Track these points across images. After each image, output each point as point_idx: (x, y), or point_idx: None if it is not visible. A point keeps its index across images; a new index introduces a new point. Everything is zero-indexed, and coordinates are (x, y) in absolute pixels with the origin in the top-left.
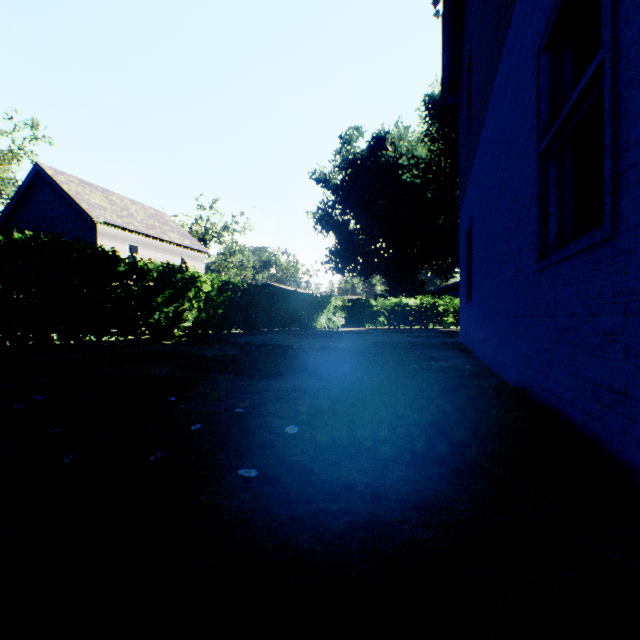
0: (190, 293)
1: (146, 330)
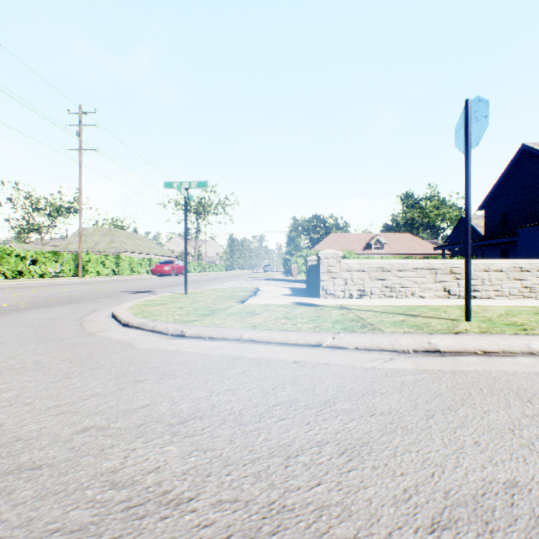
0: None
1: None
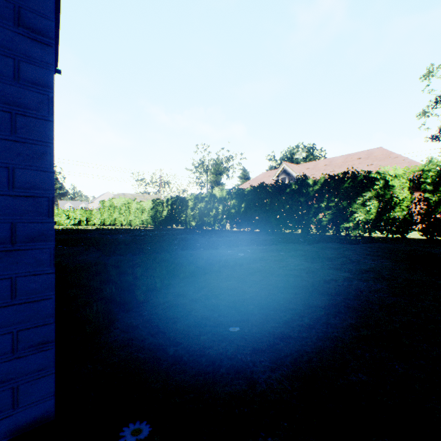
0: (366, 193)
1: (314, 227)
